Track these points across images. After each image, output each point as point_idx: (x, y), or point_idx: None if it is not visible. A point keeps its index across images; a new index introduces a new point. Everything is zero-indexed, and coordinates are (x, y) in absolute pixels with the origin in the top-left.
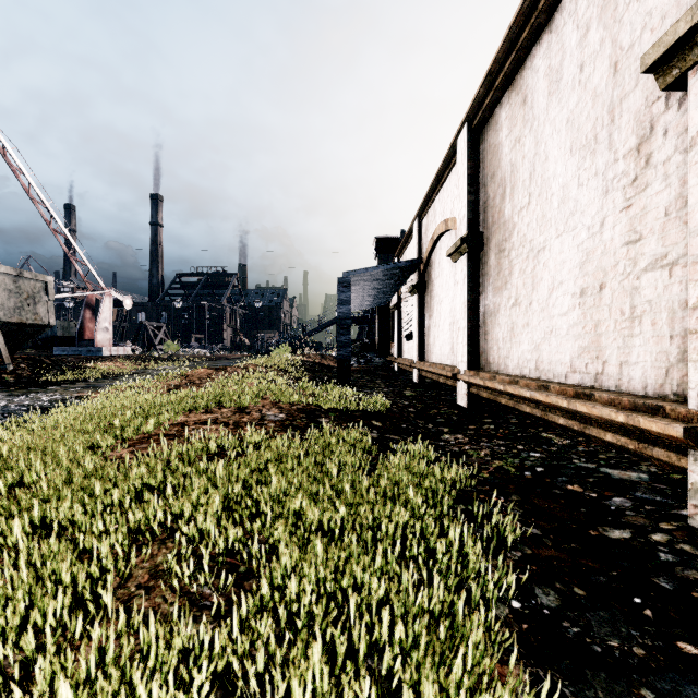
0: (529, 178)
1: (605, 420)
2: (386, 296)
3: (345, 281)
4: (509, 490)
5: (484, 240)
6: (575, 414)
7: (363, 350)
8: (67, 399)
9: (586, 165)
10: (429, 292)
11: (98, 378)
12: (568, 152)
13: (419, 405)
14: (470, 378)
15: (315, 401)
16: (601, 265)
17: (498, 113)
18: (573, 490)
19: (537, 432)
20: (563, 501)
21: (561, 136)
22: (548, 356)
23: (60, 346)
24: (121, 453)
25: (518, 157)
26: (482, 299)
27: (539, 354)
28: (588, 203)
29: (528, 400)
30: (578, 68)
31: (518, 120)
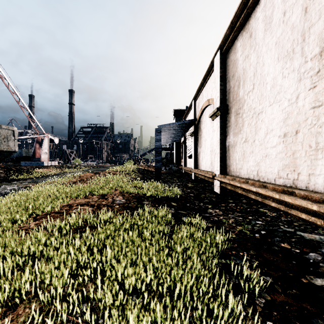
0: (253, 75)
1: (303, 207)
2: (179, 137)
3: (158, 130)
4: (248, 246)
5: (228, 109)
6: (282, 202)
7: (168, 163)
8: (19, 188)
9: (287, 66)
10: (199, 135)
11: (39, 177)
12: (276, 60)
13: (195, 192)
14: (221, 179)
15: (142, 192)
16: (296, 120)
17: (236, 44)
18: (284, 247)
19: (257, 208)
20: (280, 255)
21: (272, 52)
22: (264, 168)
23: (24, 161)
24: (30, 225)
25: (247, 65)
26: (227, 138)
27: (259, 168)
28: (288, 86)
29: (254, 192)
30: (282, 14)
31: (247, 46)
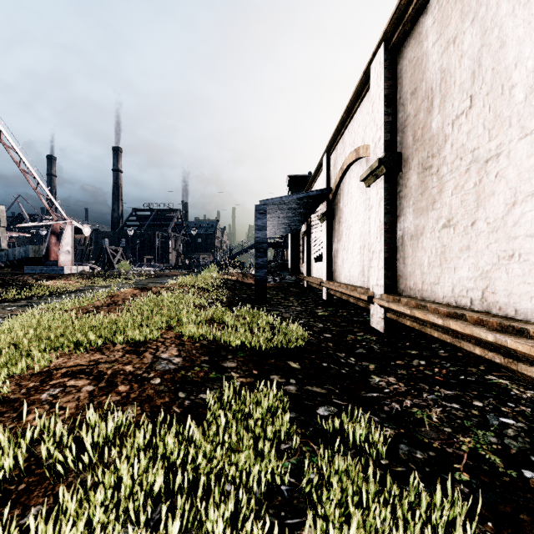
0: (471, 77)
1: None
2: (297, 224)
3: (261, 209)
4: (531, 532)
5: (403, 161)
6: None
7: (278, 269)
8: None
9: None
10: (337, 219)
11: (43, 296)
12: None
13: (333, 328)
14: (391, 305)
15: (222, 337)
16: None
17: (423, 22)
18: None
19: (481, 373)
20: None
21: (530, 7)
22: (504, 286)
23: (32, 265)
24: None
25: (453, 59)
26: (400, 222)
27: (488, 284)
28: None
29: (483, 342)
30: None
31: (453, 17)
